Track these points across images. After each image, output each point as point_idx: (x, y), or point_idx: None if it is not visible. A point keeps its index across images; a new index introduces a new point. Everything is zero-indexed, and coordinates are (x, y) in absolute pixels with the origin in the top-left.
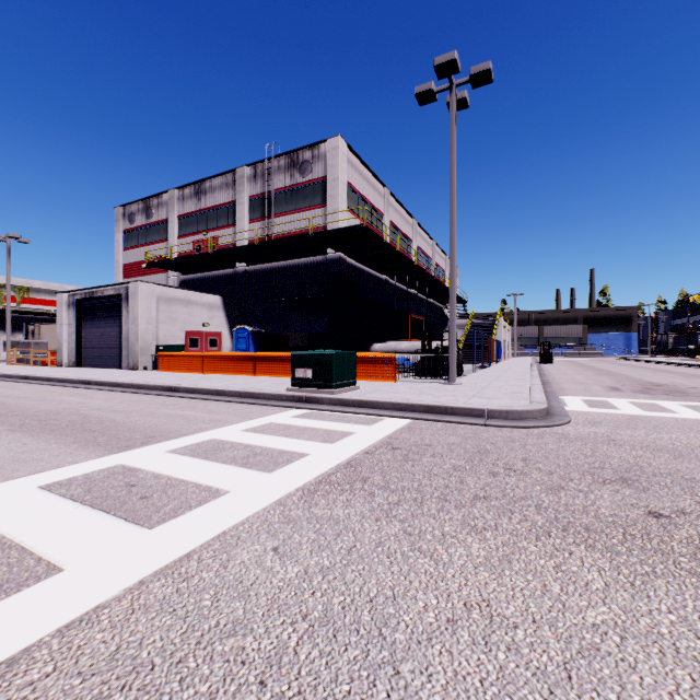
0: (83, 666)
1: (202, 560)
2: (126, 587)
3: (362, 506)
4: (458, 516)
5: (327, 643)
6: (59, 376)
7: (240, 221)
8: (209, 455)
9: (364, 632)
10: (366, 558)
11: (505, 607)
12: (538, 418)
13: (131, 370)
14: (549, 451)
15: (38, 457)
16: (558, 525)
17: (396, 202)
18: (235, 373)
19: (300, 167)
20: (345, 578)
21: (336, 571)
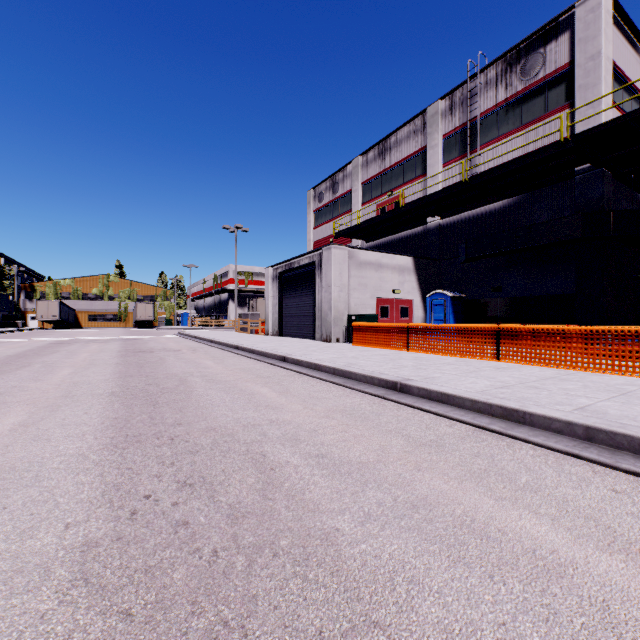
0: None
1: None
2: None
3: None
4: None
5: None
6: (260, 349)
7: (431, 168)
8: None
9: None
10: None
11: None
12: None
13: (324, 341)
14: None
15: None
16: None
17: None
18: (459, 354)
19: (521, 68)
20: None
21: None
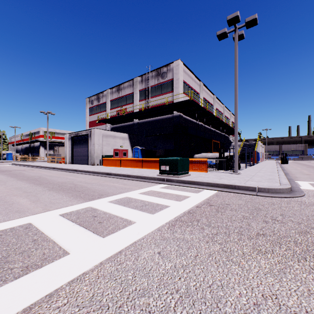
0: (79, 302)
1: (126, 255)
2: (95, 265)
3: (198, 234)
4: (250, 244)
5: (190, 308)
6: (65, 168)
7: (135, 101)
8: (125, 204)
9: (208, 304)
10: (204, 262)
11: (287, 300)
12: (286, 192)
13: (92, 165)
14: (295, 211)
15: (59, 202)
16: (310, 254)
17: (206, 88)
18: (134, 167)
19: (161, 75)
20: (194, 272)
21: (189, 268)
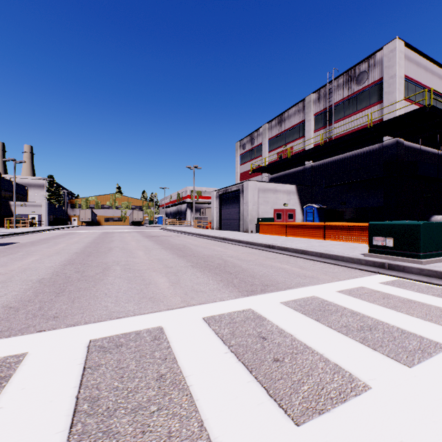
0: None
1: None
2: None
3: None
4: None
5: None
6: (212, 235)
7: (307, 133)
8: (319, 316)
9: None
10: None
11: None
12: None
13: (244, 232)
14: None
15: (203, 289)
16: None
17: None
18: (308, 237)
19: (356, 79)
20: None
21: None
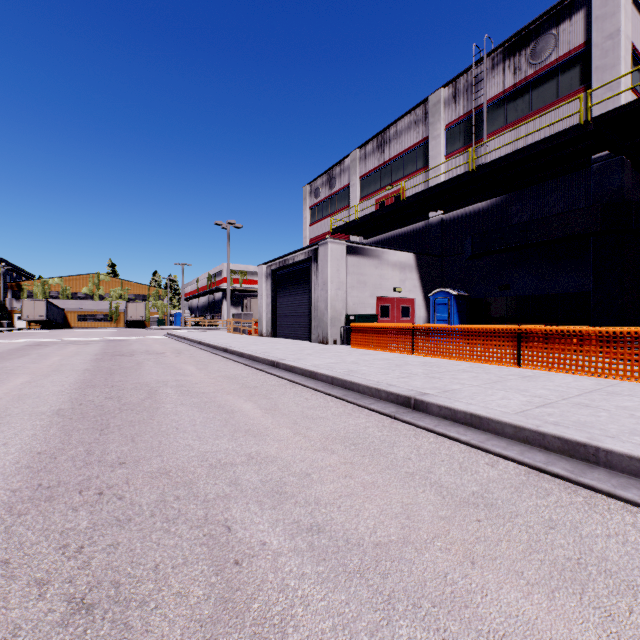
0: None
1: None
2: None
3: None
4: None
5: None
6: (250, 352)
7: (433, 160)
8: None
9: None
10: None
11: None
12: None
13: (320, 343)
14: None
15: None
16: None
17: None
18: (472, 359)
19: (531, 51)
20: None
21: None
